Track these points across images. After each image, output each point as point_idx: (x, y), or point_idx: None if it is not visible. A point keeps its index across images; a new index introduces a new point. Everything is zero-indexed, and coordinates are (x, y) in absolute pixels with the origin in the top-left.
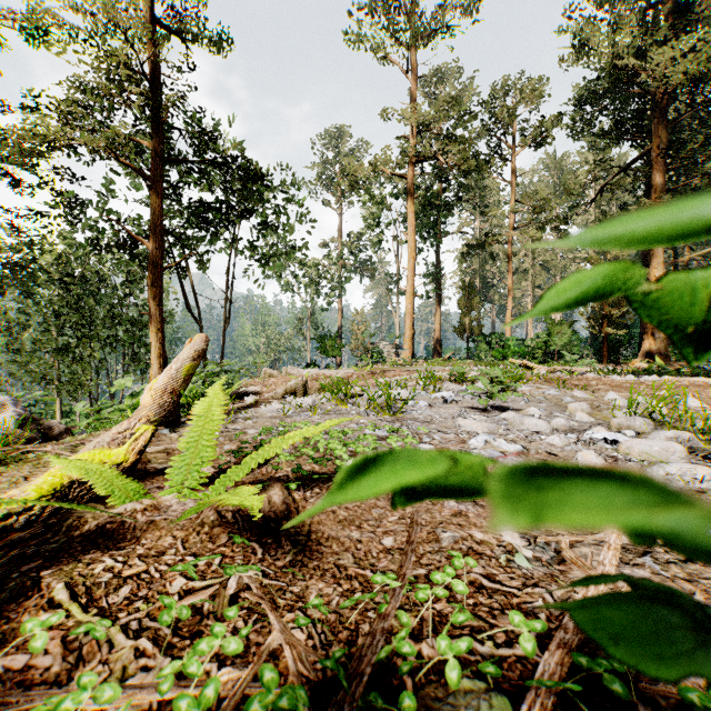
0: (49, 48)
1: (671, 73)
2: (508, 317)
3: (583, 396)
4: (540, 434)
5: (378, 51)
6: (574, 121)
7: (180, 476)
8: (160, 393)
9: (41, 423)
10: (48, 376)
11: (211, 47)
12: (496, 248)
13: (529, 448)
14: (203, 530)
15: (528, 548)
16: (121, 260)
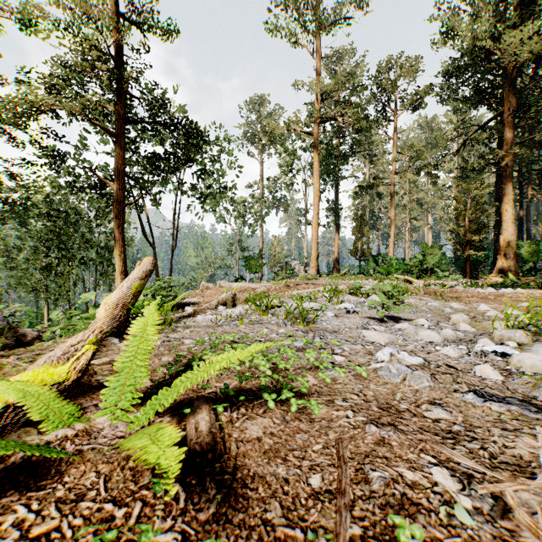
0: (36, 34)
1: (519, 52)
2: (391, 241)
3: (459, 307)
4: (434, 345)
5: (290, 36)
6: (443, 90)
7: (114, 396)
8: (113, 307)
9: (18, 331)
10: (36, 287)
11: (162, 33)
12: (381, 188)
13: (429, 360)
14: (128, 465)
15: (464, 493)
16: (93, 198)
